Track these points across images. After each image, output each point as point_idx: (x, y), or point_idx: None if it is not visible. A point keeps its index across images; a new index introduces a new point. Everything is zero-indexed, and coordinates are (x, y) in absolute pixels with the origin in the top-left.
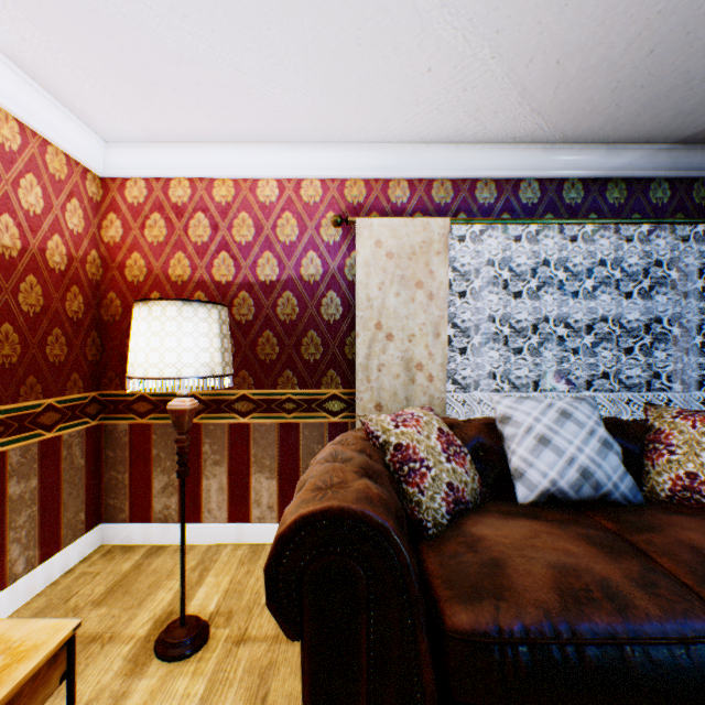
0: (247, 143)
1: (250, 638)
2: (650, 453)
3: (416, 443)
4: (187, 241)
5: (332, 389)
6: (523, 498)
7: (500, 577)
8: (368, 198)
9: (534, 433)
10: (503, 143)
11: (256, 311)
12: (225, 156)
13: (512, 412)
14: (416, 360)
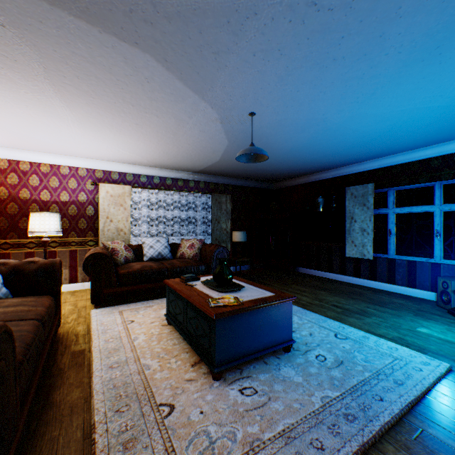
0: (57, 154)
1: (69, 301)
2: (178, 249)
3: (118, 247)
4: (29, 185)
5: (91, 238)
6: (145, 259)
7: (132, 267)
8: (104, 176)
9: (150, 245)
10: (148, 166)
11: (60, 211)
12: (47, 157)
13: (146, 241)
14: (121, 228)
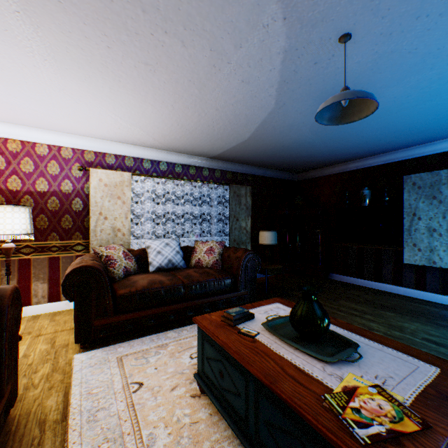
0: (31, 127)
1: (44, 334)
2: (193, 254)
3: (114, 255)
4: None
5: (78, 240)
6: (151, 270)
7: (135, 283)
8: (96, 160)
9: (157, 250)
10: (153, 148)
11: (35, 205)
12: (17, 130)
13: (151, 244)
14: (118, 228)
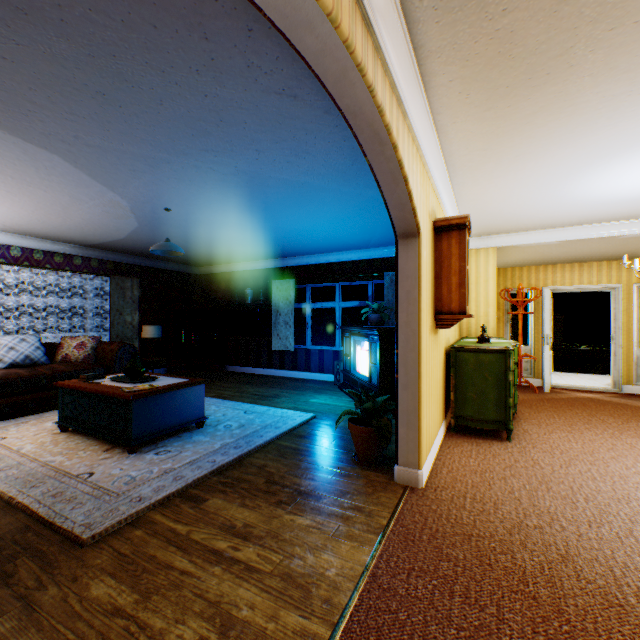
0: None
1: None
2: (59, 350)
3: None
4: None
5: None
6: (3, 367)
7: None
8: None
9: (10, 346)
10: (1, 231)
11: None
12: None
13: (1, 340)
14: None
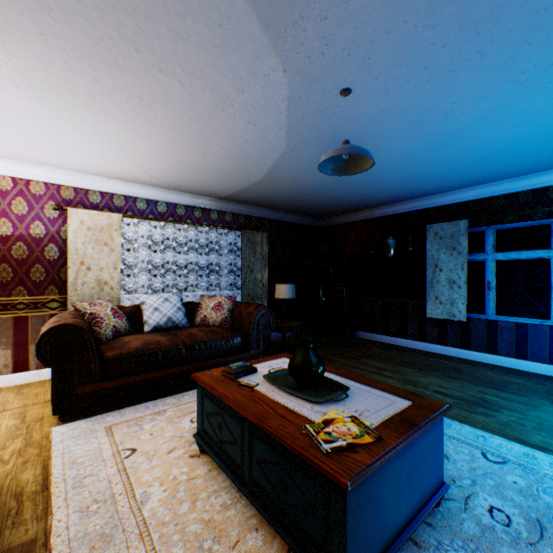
0: None
1: (9, 409)
2: (198, 311)
3: (100, 312)
4: None
5: (53, 296)
6: (147, 330)
7: (127, 344)
8: (77, 197)
9: (154, 307)
10: (149, 185)
11: None
12: None
13: (147, 300)
14: (105, 280)
